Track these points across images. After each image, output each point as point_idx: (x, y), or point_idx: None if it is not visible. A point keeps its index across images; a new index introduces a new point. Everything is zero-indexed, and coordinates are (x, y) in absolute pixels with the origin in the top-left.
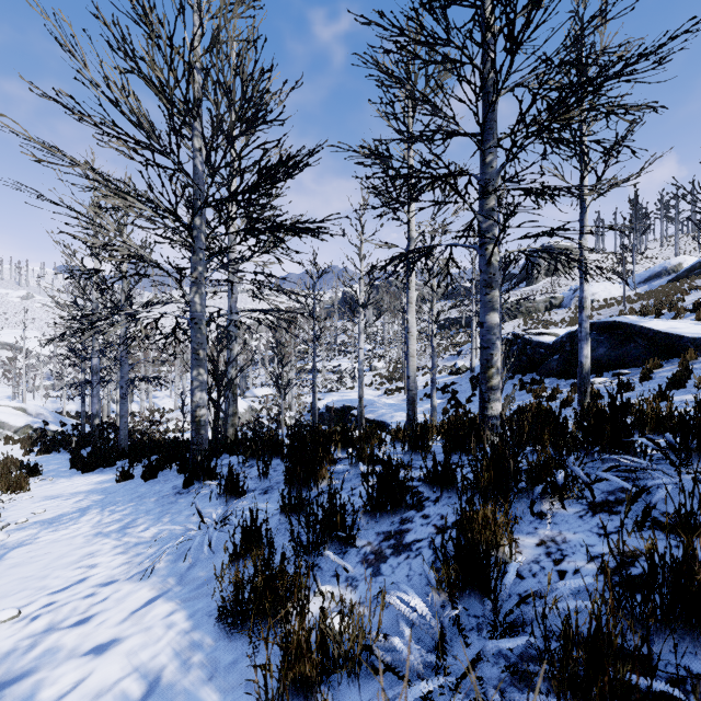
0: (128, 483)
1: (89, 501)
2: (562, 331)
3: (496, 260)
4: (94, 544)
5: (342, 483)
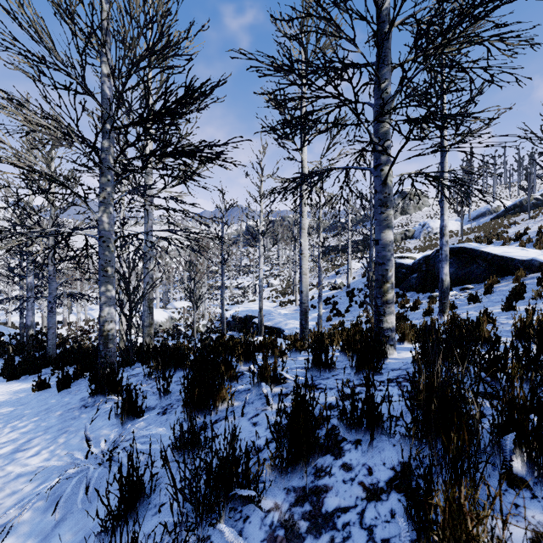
0: (43, 393)
1: None
2: (418, 255)
3: (391, 180)
4: None
5: (243, 407)
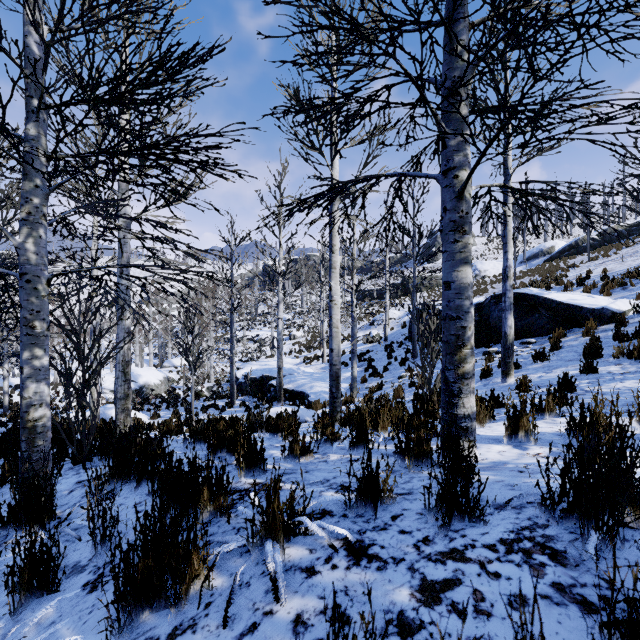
0: None
1: None
2: None
3: (468, 193)
4: None
5: (227, 605)
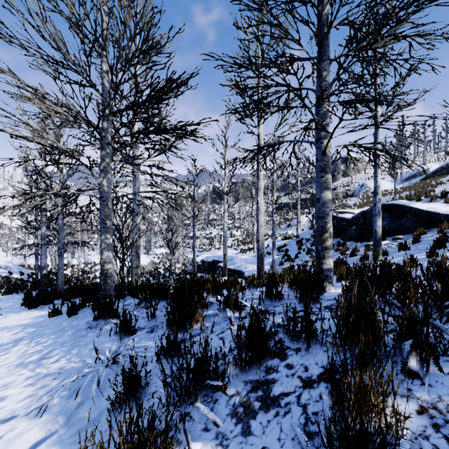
0: (57, 318)
1: (24, 333)
2: (357, 210)
3: (329, 151)
4: (12, 375)
5: (212, 327)
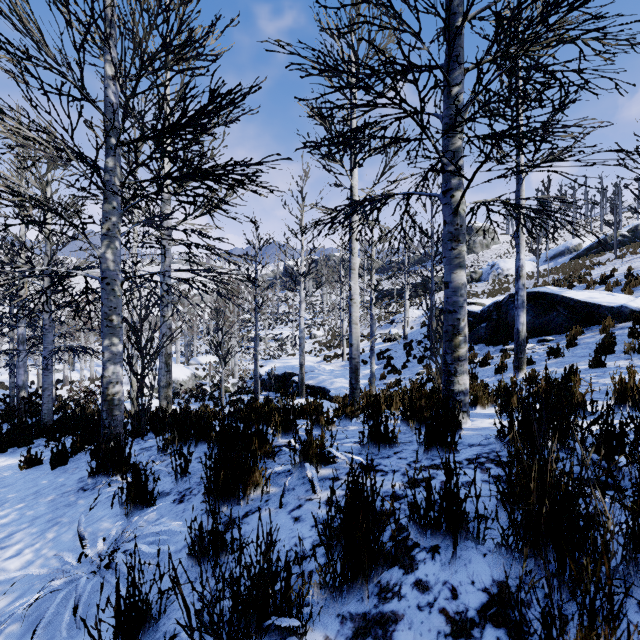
0: (33, 471)
1: None
2: (487, 301)
3: (463, 209)
4: None
5: (281, 496)
